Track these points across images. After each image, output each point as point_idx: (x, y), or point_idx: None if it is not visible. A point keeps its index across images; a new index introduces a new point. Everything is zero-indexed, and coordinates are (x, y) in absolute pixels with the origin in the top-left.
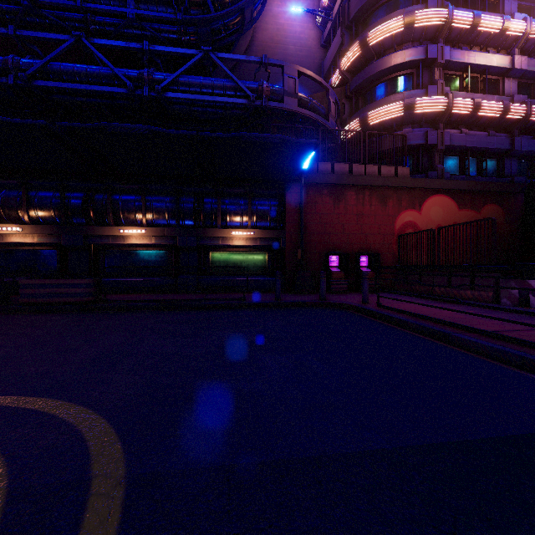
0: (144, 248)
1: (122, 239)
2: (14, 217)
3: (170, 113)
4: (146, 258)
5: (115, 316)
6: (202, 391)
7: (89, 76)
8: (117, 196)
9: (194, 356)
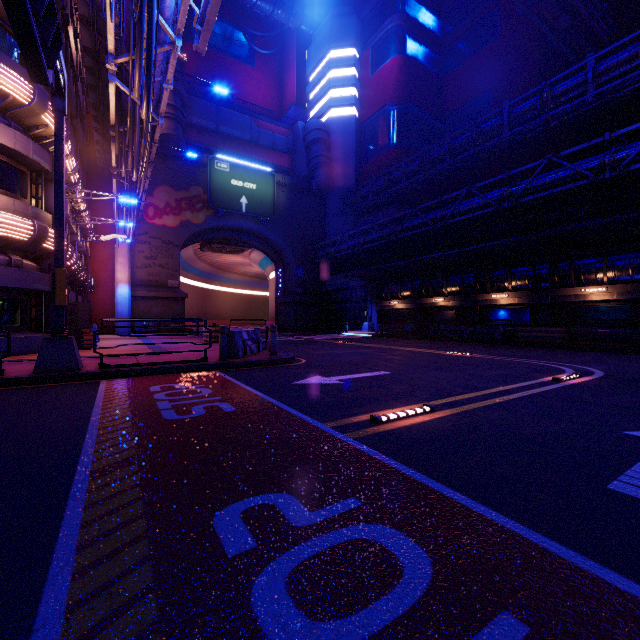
0: (604, 303)
1: (582, 297)
2: (502, 288)
3: (633, 177)
4: (607, 312)
5: (583, 352)
6: (638, 371)
7: (556, 182)
8: (578, 262)
9: (639, 366)
